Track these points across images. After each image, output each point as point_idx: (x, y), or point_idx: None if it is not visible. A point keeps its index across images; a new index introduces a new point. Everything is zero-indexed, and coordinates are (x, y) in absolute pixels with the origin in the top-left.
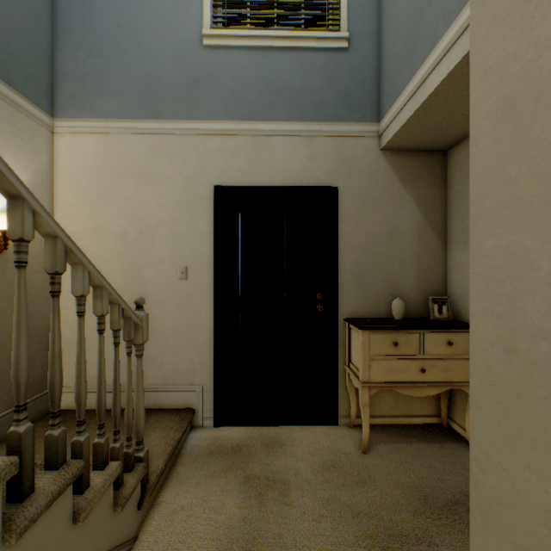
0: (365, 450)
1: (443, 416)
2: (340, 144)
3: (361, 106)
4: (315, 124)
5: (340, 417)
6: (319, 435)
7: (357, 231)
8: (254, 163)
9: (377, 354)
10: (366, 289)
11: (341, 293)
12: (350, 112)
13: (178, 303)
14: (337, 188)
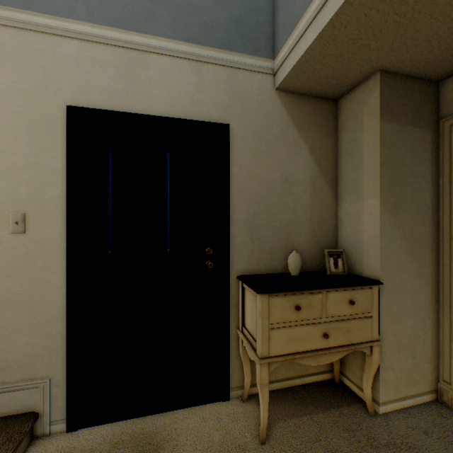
0: (264, 439)
1: (336, 372)
2: (233, 76)
3: (255, 37)
4: (204, 48)
5: (233, 389)
6: (209, 420)
7: (251, 177)
8: (126, 83)
9: (278, 321)
10: (260, 242)
11: (234, 247)
12: (244, 42)
13: (11, 266)
14: (229, 126)
